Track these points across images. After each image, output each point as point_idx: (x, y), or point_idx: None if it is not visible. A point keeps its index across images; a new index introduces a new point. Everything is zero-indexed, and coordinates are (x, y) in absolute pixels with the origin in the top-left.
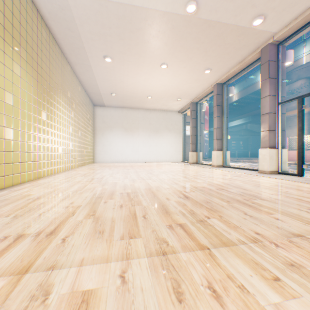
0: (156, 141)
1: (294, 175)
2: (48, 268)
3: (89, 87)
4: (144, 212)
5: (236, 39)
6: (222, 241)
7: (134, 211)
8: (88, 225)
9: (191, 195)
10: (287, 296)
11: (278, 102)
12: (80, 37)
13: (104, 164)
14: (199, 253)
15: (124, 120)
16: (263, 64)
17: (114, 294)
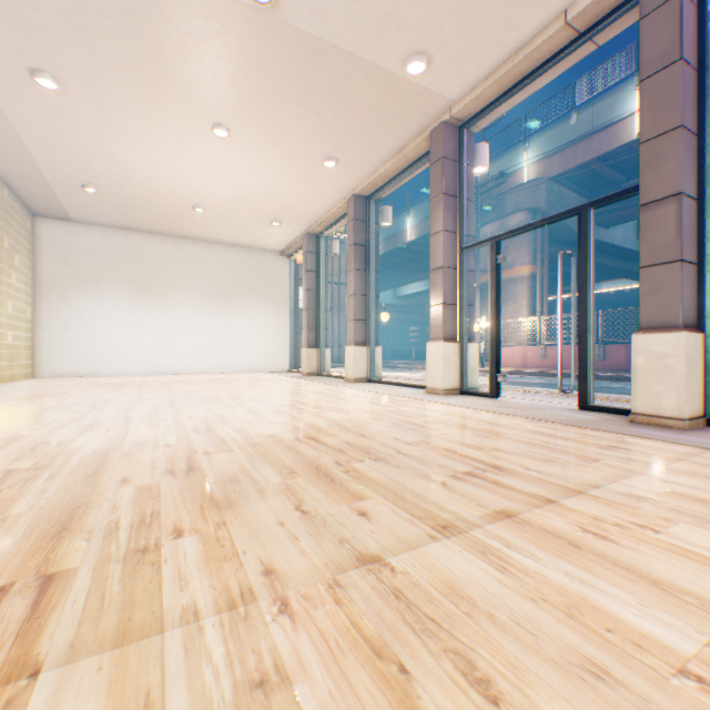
0: (224, 321)
1: (486, 396)
2: None
3: (4, 158)
4: None
5: (381, 99)
6: (126, 625)
7: None
8: None
9: (210, 464)
10: None
11: (460, 247)
12: None
13: (61, 382)
14: None
15: (133, 264)
16: (435, 164)
17: None
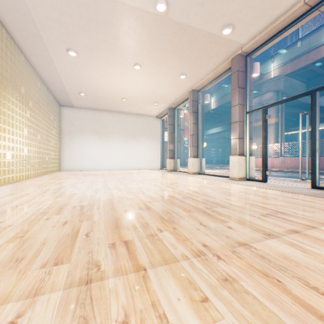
0: (132, 147)
1: (259, 181)
2: None
3: (52, 84)
4: (89, 229)
5: (208, 47)
6: (164, 258)
7: (78, 229)
8: (6, 252)
9: (154, 206)
10: (208, 320)
11: (246, 112)
12: (35, 23)
13: (71, 173)
14: (131, 277)
15: (96, 124)
16: (233, 74)
17: None
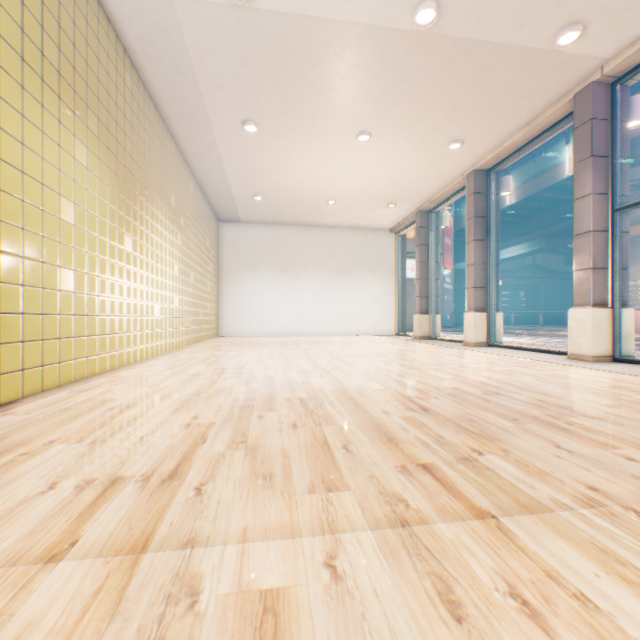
0: (343, 292)
1: None
2: (183, 544)
3: (211, 185)
4: (343, 439)
5: (520, 77)
6: (520, 502)
7: (323, 437)
8: (239, 463)
9: (433, 406)
10: None
11: (612, 208)
12: (197, 85)
13: (239, 340)
14: (476, 525)
15: (278, 250)
16: (579, 127)
17: (323, 599)
